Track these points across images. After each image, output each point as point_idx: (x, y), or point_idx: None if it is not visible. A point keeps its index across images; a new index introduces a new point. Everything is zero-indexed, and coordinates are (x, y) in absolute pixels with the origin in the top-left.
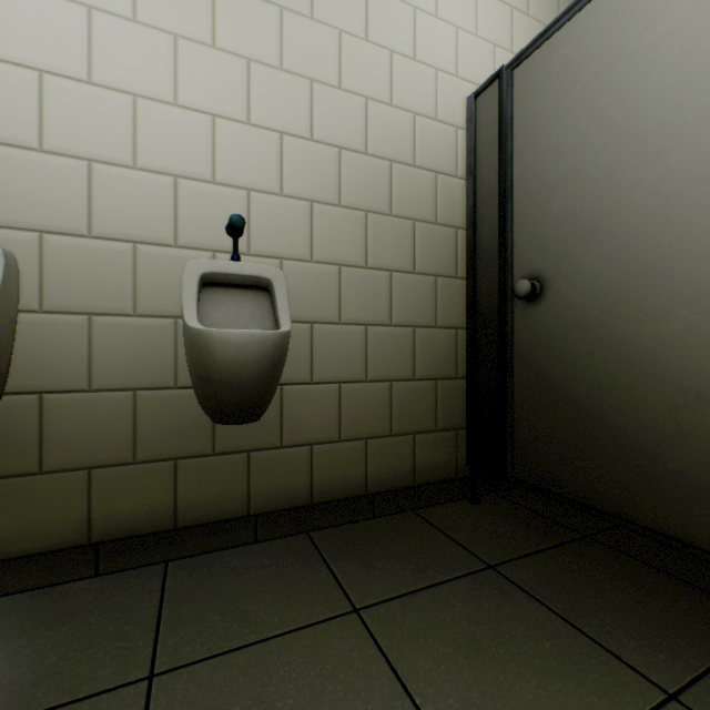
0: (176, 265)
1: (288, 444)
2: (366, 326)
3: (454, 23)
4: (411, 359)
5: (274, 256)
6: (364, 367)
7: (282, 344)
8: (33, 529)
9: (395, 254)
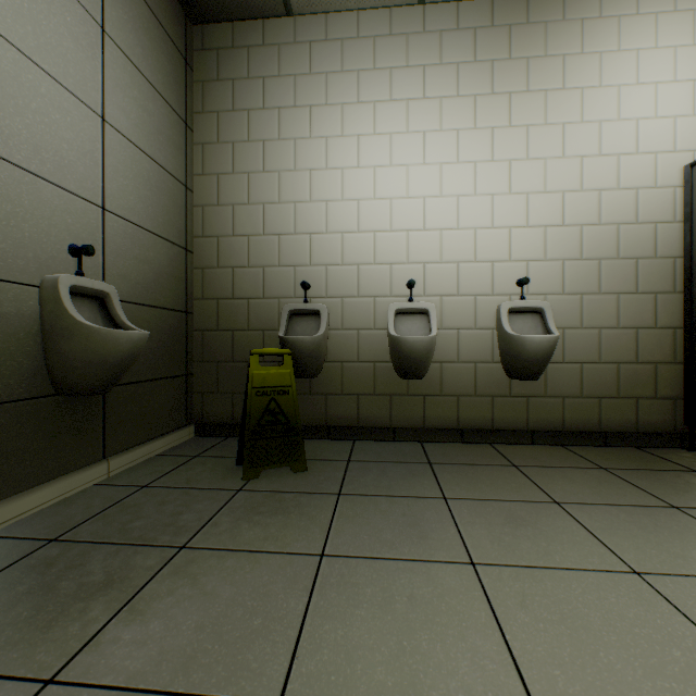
0: (492, 304)
1: (549, 396)
2: (599, 329)
3: (672, 115)
4: (633, 350)
5: (541, 294)
6: (598, 354)
7: (556, 341)
8: (438, 418)
9: (621, 283)
